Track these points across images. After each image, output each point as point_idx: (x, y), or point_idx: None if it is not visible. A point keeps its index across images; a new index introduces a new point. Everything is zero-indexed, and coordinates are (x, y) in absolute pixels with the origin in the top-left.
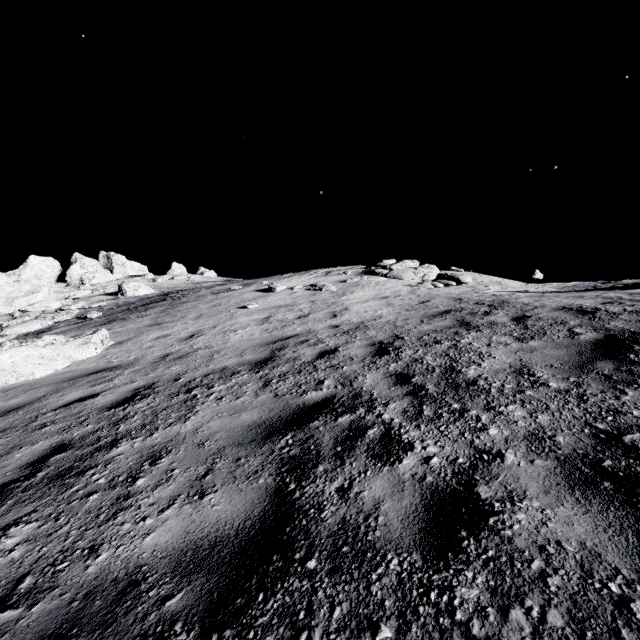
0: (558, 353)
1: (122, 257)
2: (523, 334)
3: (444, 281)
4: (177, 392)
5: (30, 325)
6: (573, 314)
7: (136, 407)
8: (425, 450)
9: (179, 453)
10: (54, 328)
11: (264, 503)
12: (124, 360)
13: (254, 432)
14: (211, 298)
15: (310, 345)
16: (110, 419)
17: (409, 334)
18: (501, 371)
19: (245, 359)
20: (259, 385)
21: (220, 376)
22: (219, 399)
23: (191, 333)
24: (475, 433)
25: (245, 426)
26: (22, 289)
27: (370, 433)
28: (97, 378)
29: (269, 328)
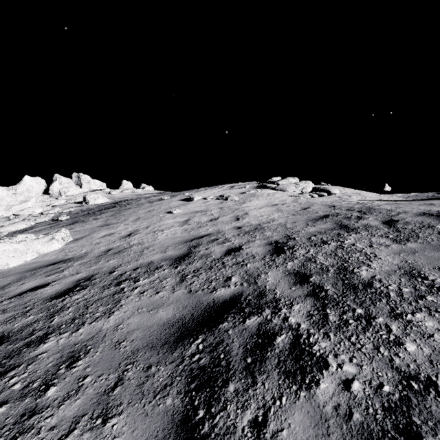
0: (439, 255)
1: (88, 177)
2: (398, 236)
3: (318, 192)
4: (109, 284)
5: (18, 225)
6: (436, 219)
7: (73, 298)
8: (341, 369)
9: (96, 355)
10: (34, 227)
11: (169, 439)
12: (77, 253)
13: (167, 332)
14: (147, 205)
15: (219, 243)
16: (49, 310)
17: (299, 235)
18: (392, 273)
19: (167, 255)
20: (176, 280)
21: (146, 270)
22: (141, 293)
23: (129, 232)
24: (391, 348)
25: (160, 325)
26: (17, 199)
27: (279, 341)
28: (53, 269)
29: (188, 228)
